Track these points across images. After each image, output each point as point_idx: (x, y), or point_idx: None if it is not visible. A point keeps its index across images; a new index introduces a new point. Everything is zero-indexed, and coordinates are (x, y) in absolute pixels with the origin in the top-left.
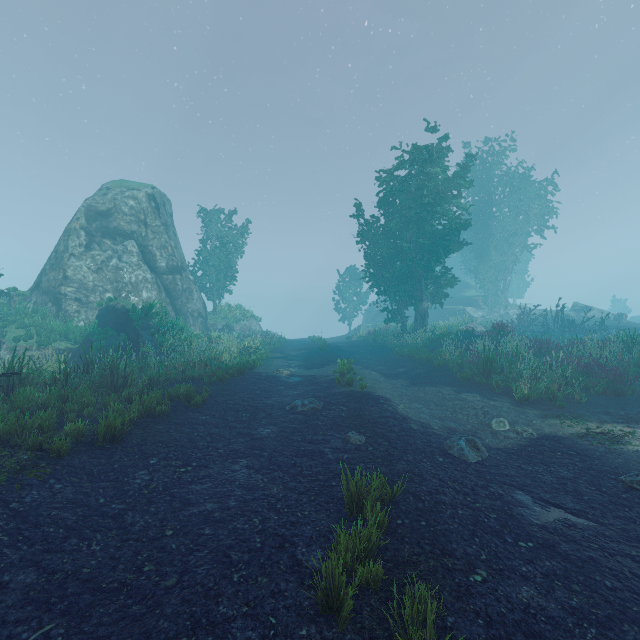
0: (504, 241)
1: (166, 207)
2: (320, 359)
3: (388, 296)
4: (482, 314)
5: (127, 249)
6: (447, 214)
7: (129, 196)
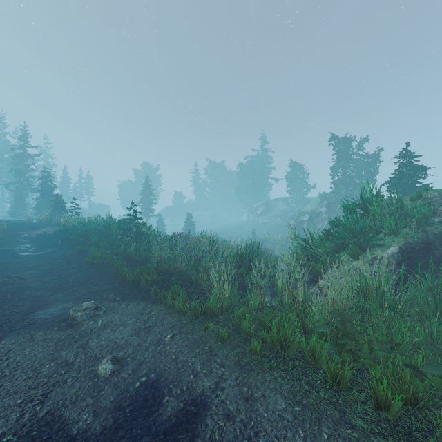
0: None
1: None
2: None
3: None
4: None
5: None
6: None
7: None
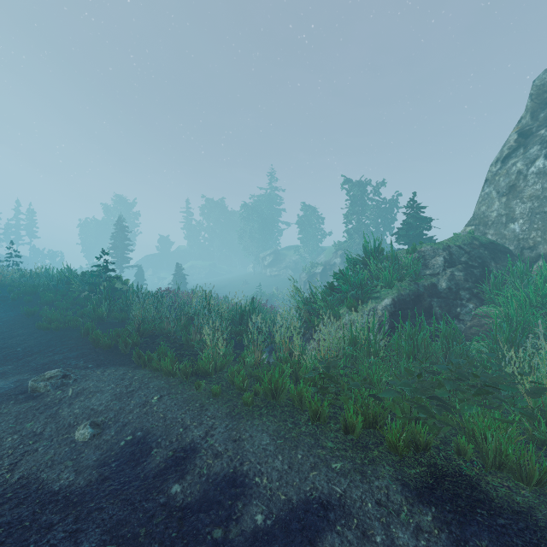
0: None
1: None
2: None
3: None
4: None
5: None
6: None
7: None
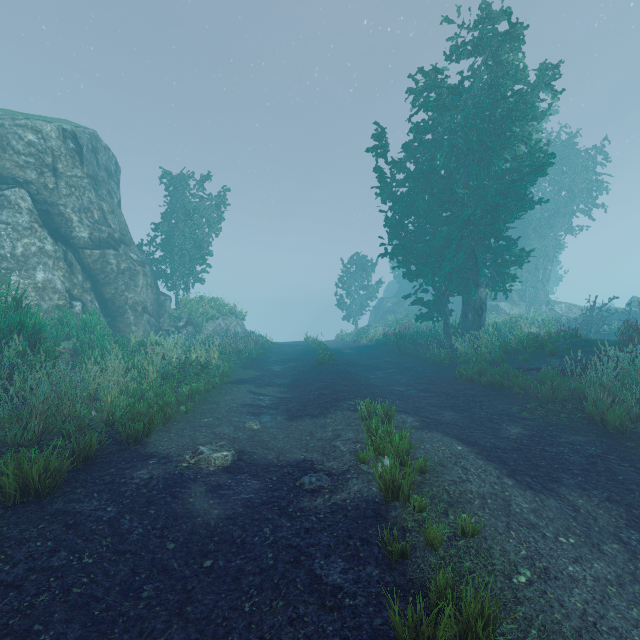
0: (545, 221)
1: (99, 156)
2: (318, 386)
3: (424, 279)
4: (519, 311)
5: (9, 202)
6: (528, 141)
7: (26, 127)
